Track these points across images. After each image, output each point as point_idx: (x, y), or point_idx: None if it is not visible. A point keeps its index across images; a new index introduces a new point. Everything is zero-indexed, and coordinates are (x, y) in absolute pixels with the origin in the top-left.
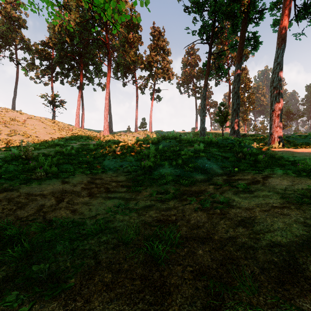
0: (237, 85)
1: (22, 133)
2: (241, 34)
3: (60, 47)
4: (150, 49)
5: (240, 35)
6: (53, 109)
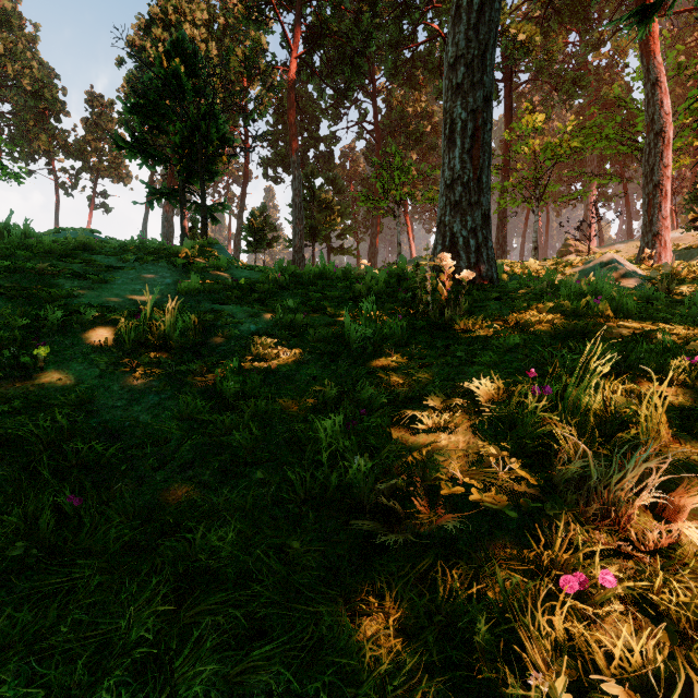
0: (171, 215)
1: None
2: None
3: None
4: (84, 127)
5: None
6: None
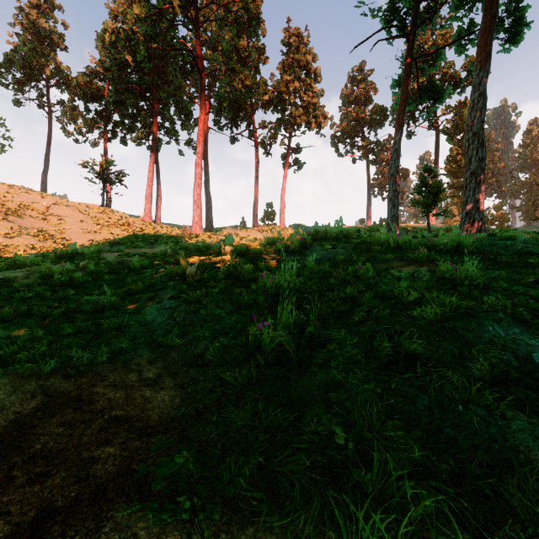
0: (479, 118)
1: (36, 232)
2: (487, 1)
3: (116, 74)
4: (281, 70)
5: (485, 5)
6: (104, 187)
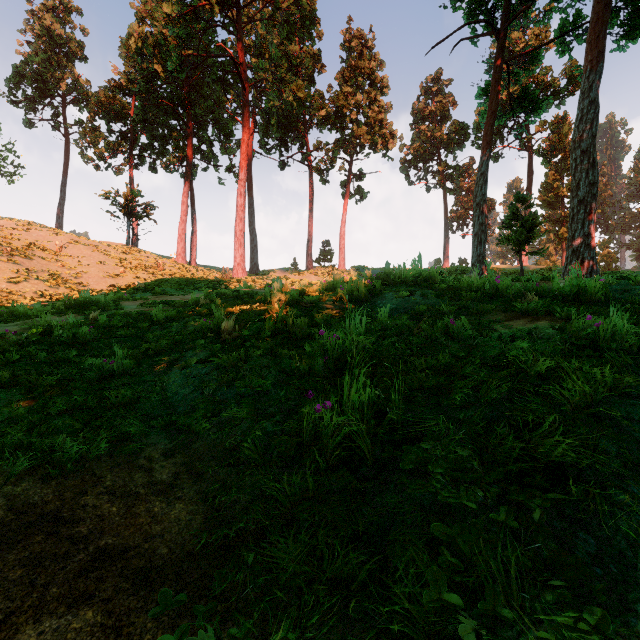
0: (589, 131)
1: (47, 277)
2: None
3: (144, 88)
4: (341, 80)
5: None
6: (129, 222)
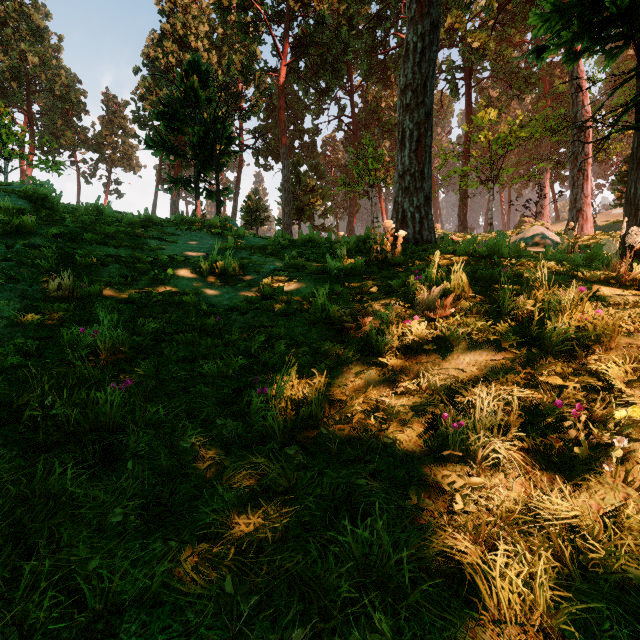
0: (176, 199)
1: None
2: None
3: None
4: (101, 124)
5: None
6: None
